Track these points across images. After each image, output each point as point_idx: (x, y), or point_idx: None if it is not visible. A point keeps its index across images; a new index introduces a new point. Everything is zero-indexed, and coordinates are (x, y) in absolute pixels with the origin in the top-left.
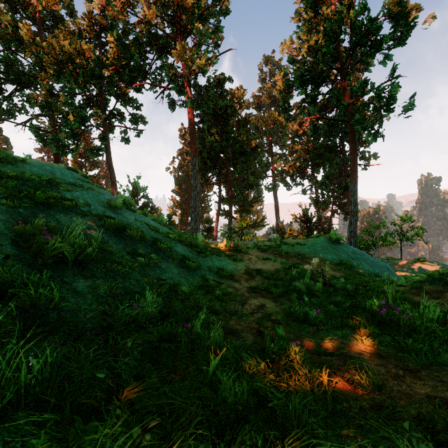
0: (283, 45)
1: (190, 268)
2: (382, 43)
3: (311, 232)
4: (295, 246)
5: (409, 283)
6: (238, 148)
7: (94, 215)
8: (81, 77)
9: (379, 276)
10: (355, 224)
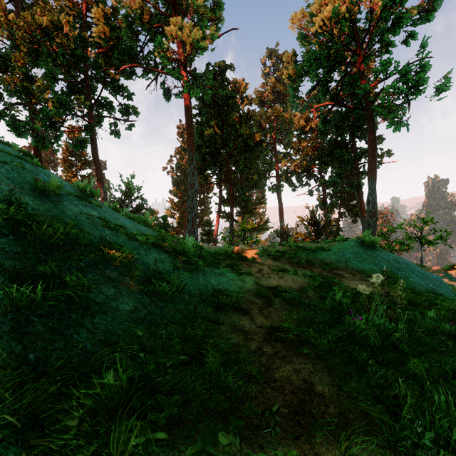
0: (293, 19)
1: (161, 296)
2: (409, 14)
3: (319, 236)
4: (316, 252)
5: None
6: (240, 143)
7: None
8: (61, 57)
9: (440, 295)
10: (373, 226)
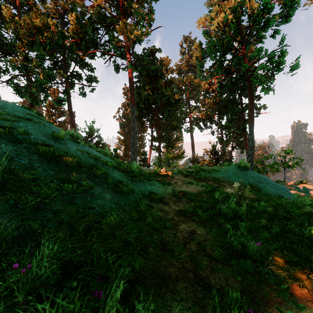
0: (199, 22)
1: (123, 193)
2: (274, 19)
3: (218, 162)
4: (211, 172)
5: None
6: (165, 100)
7: (30, 143)
8: (48, 46)
9: (282, 197)
10: (252, 155)
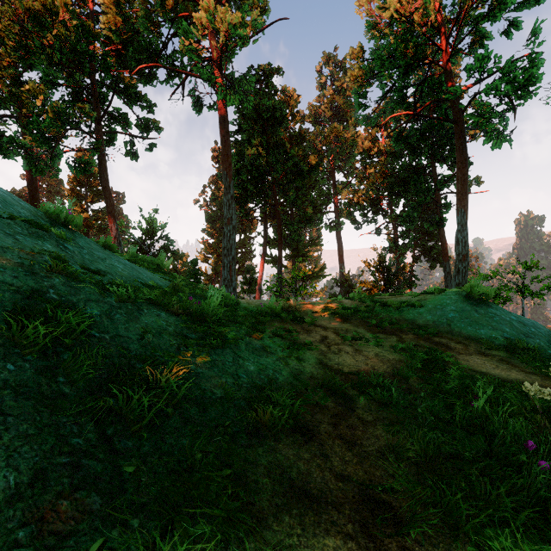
0: (360, 1)
1: (127, 422)
2: None
3: (390, 285)
4: (402, 310)
5: None
6: (291, 167)
7: None
8: (58, 53)
9: None
10: (464, 272)
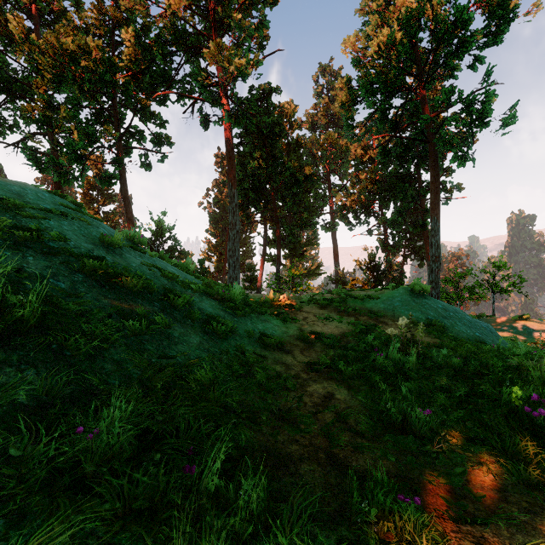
0: (346, 43)
1: (218, 335)
2: (473, 39)
3: (379, 282)
4: (364, 301)
5: (540, 355)
6: (288, 177)
7: (69, 254)
8: (87, 84)
9: (483, 342)
10: (437, 272)
